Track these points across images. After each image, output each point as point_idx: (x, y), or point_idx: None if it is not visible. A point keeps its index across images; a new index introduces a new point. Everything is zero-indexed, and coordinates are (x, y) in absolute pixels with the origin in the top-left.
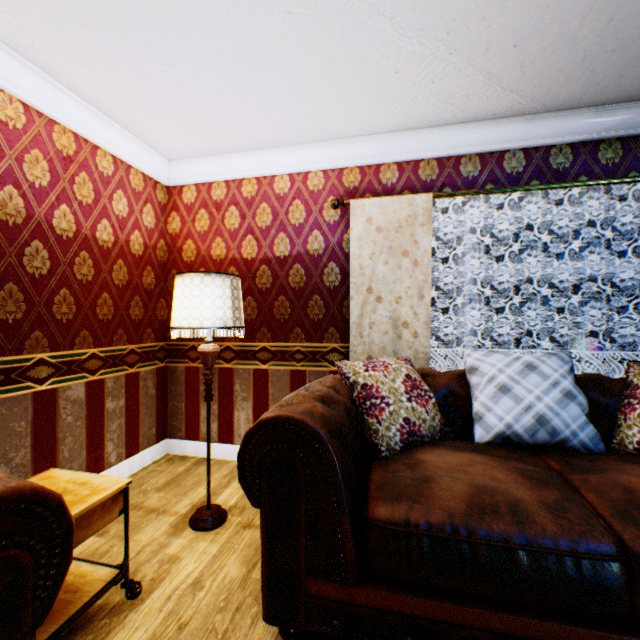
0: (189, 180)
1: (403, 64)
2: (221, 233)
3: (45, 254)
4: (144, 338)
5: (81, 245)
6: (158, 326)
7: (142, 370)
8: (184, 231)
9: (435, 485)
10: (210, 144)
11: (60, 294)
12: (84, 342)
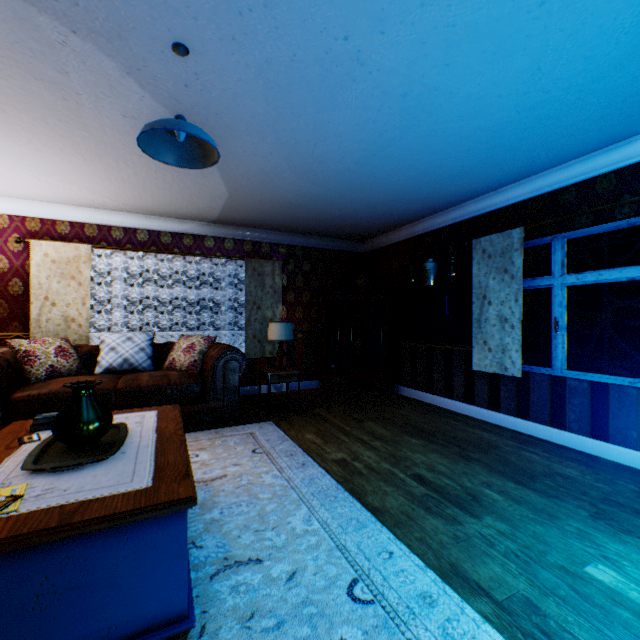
0: None
1: (55, 185)
2: None
3: None
4: None
5: None
6: None
7: None
8: None
9: (53, 384)
10: None
11: None
12: None
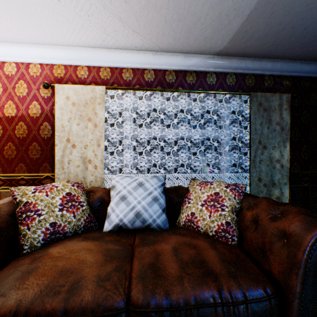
0: None
1: None
2: None
3: None
4: None
5: None
6: None
7: None
8: None
9: (33, 275)
10: None
11: None
12: None
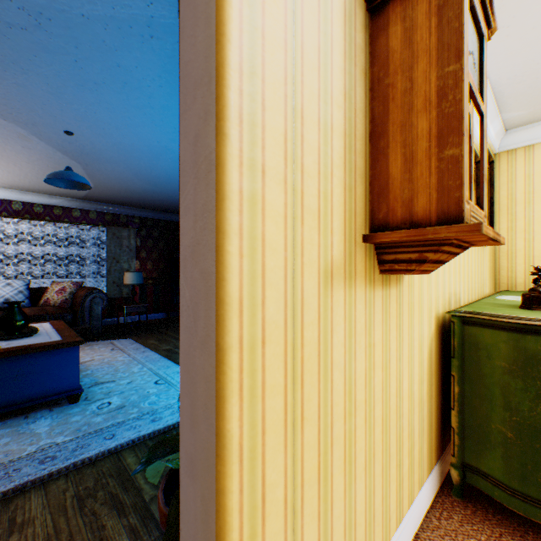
0: None
1: None
2: None
3: None
4: None
5: None
6: None
7: None
8: None
9: None
10: None
11: None
12: None
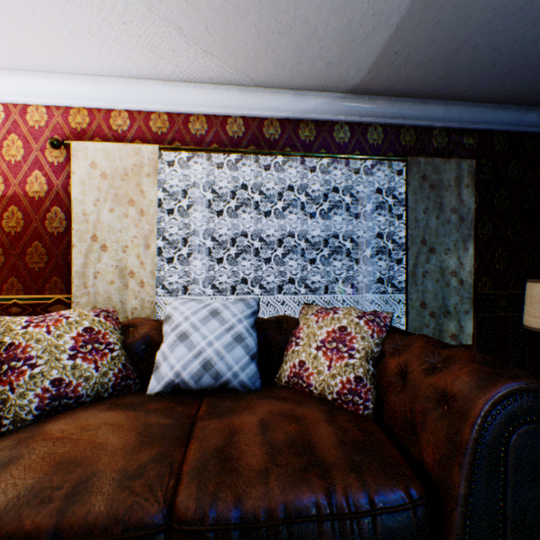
0: None
1: None
2: None
3: None
4: None
5: None
6: None
7: None
8: None
9: (10, 470)
10: None
11: None
12: None
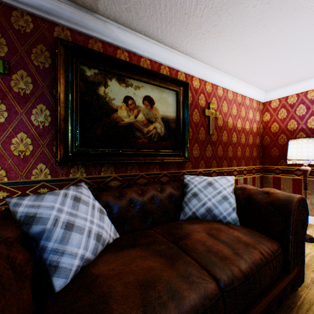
0: (274, 98)
1: None
2: (293, 118)
3: (235, 136)
4: (256, 164)
5: (242, 131)
6: (259, 159)
7: (255, 176)
8: (271, 119)
9: None
10: (291, 81)
11: (238, 148)
12: (242, 164)
